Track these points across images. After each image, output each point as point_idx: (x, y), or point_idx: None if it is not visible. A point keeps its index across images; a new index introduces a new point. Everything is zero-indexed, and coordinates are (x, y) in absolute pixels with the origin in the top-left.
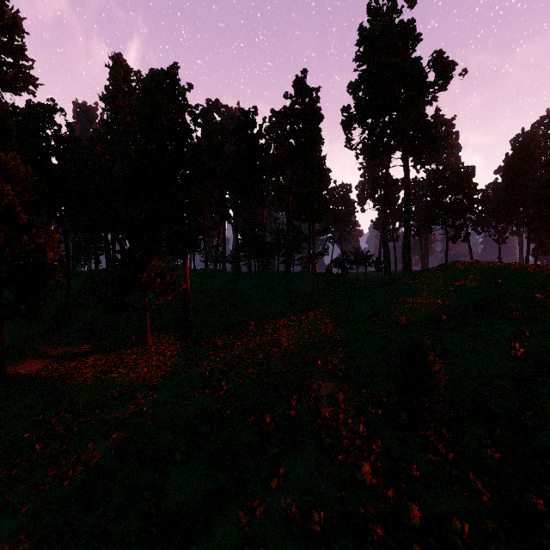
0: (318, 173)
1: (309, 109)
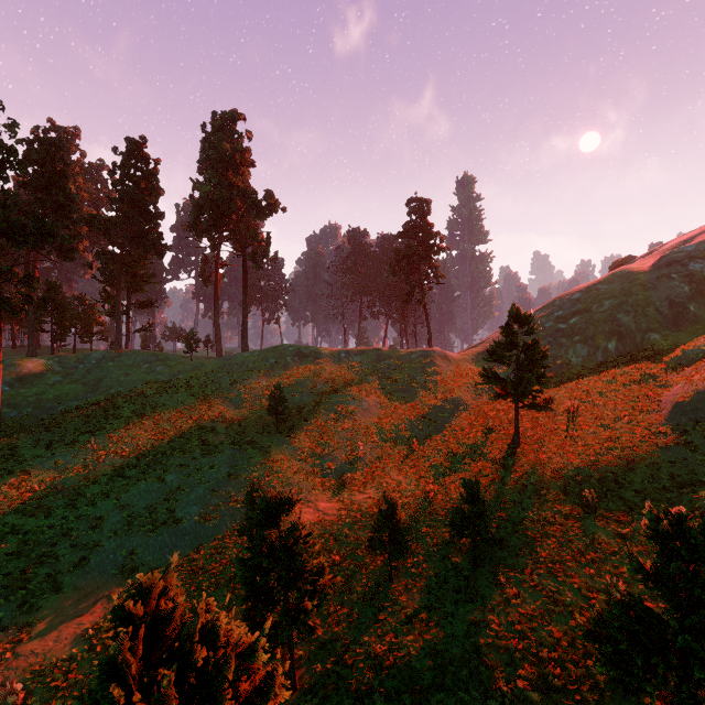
0: (158, 247)
1: (148, 178)
